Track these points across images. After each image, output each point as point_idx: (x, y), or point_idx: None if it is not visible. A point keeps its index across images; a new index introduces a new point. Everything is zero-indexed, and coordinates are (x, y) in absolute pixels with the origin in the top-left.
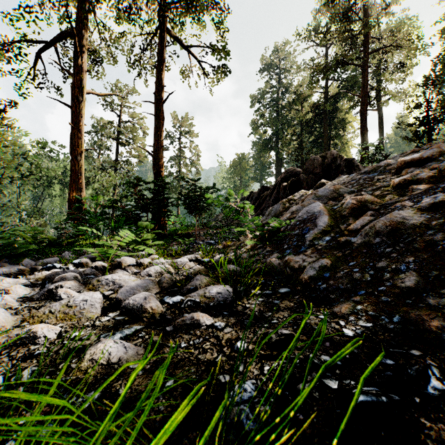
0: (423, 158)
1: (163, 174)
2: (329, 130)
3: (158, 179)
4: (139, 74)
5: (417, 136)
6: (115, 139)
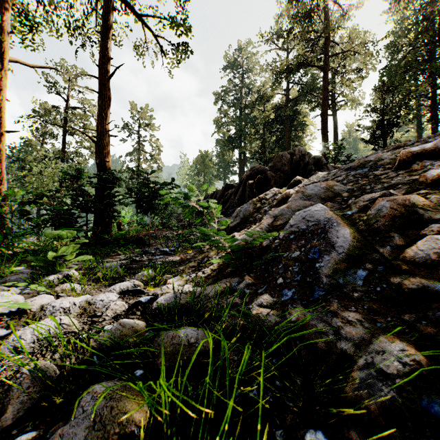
0: (439, 148)
1: (108, 165)
2: (289, 131)
3: (103, 170)
4: (82, 45)
5: (375, 139)
6: (61, 126)
